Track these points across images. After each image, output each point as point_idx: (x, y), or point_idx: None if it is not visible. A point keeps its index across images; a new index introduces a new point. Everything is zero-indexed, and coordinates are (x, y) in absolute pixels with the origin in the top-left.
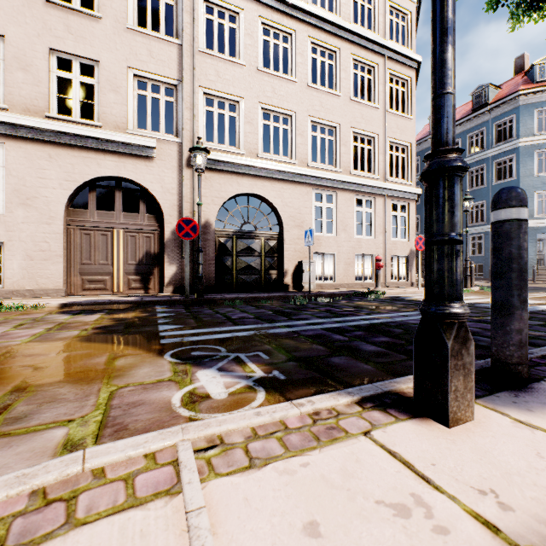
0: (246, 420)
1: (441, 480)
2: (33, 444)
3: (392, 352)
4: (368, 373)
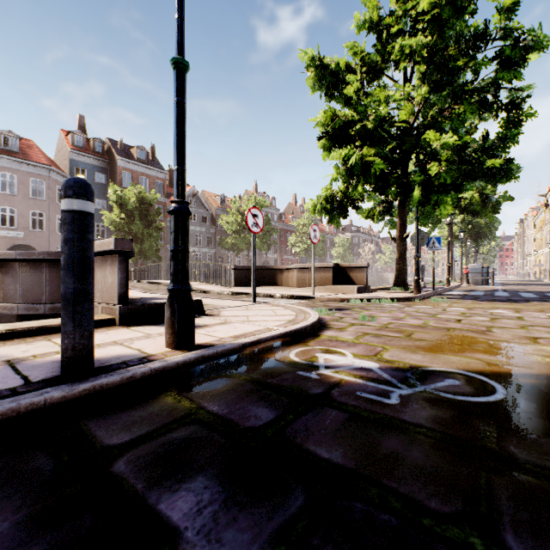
0: (272, 332)
1: (200, 334)
2: (346, 335)
3: (134, 480)
4: (213, 395)
